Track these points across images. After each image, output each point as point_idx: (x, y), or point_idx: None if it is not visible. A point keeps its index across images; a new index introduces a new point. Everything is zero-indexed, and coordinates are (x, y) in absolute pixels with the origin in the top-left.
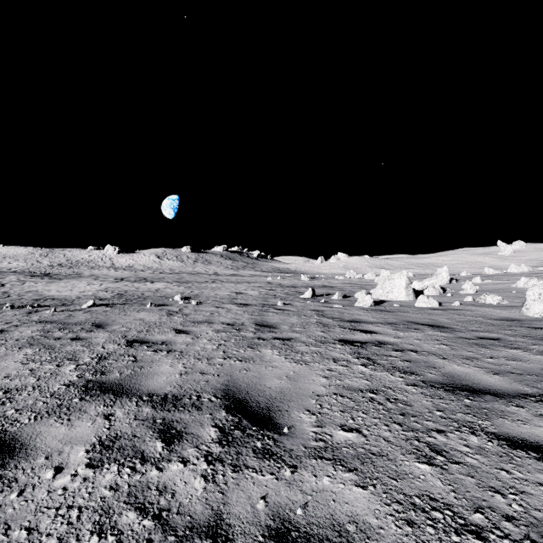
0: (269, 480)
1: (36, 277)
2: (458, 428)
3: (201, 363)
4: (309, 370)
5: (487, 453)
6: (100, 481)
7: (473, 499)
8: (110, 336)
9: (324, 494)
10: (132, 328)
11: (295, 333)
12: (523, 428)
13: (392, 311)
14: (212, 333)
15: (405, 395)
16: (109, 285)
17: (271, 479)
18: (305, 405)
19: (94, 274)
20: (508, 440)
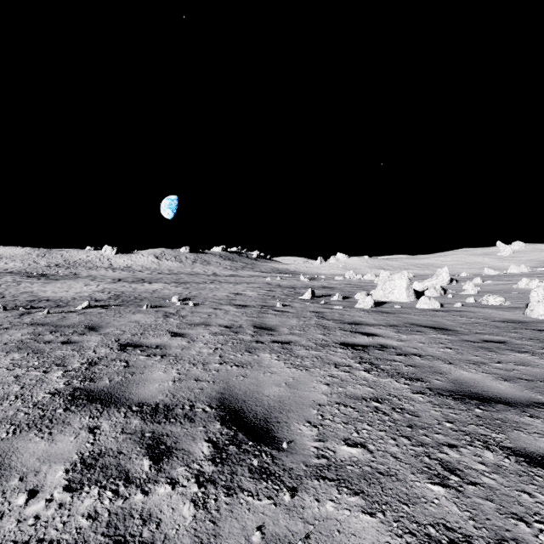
0: (266, 506)
1: (33, 278)
2: (471, 443)
3: (196, 369)
4: (309, 376)
5: (505, 472)
6: (77, 508)
7: (495, 528)
8: (103, 339)
9: (328, 523)
10: (126, 331)
11: (295, 336)
12: (541, 441)
13: (393, 313)
14: (209, 336)
15: (412, 404)
16: (106, 286)
17: (269, 505)
18: (306, 416)
19: (92, 275)
20: (526, 456)
